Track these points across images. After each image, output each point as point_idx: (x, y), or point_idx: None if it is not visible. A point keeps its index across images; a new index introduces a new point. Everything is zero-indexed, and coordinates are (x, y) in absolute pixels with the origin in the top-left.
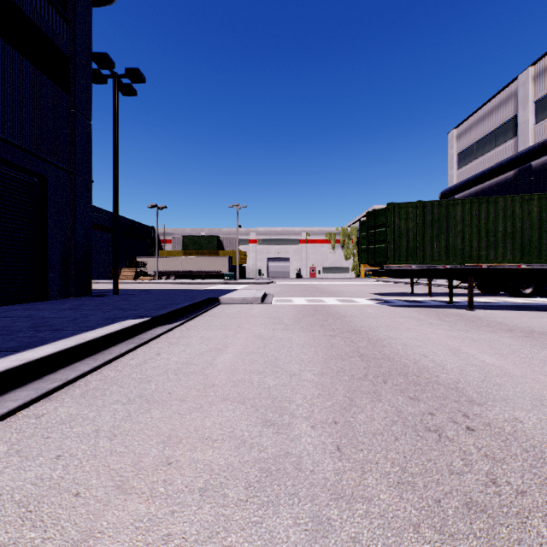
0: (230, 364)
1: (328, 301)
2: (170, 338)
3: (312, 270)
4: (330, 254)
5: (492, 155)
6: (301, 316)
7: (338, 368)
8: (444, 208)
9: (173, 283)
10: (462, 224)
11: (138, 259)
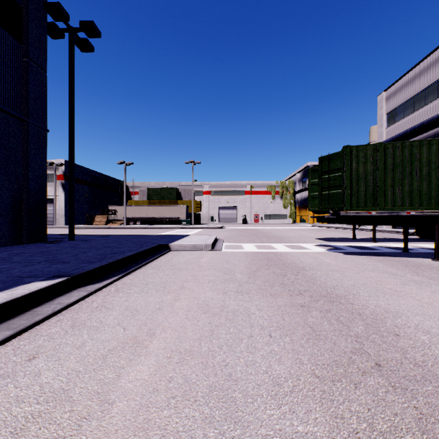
0: (140, 401)
1: (277, 247)
2: (81, 311)
3: (256, 217)
4: (271, 203)
5: (422, 113)
6: (254, 268)
7: (363, 428)
8: (407, 149)
9: (137, 228)
10: (429, 167)
11: (110, 207)
